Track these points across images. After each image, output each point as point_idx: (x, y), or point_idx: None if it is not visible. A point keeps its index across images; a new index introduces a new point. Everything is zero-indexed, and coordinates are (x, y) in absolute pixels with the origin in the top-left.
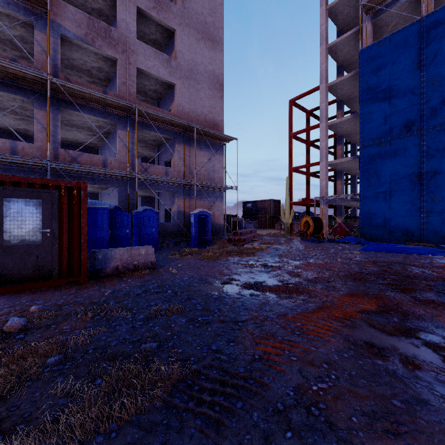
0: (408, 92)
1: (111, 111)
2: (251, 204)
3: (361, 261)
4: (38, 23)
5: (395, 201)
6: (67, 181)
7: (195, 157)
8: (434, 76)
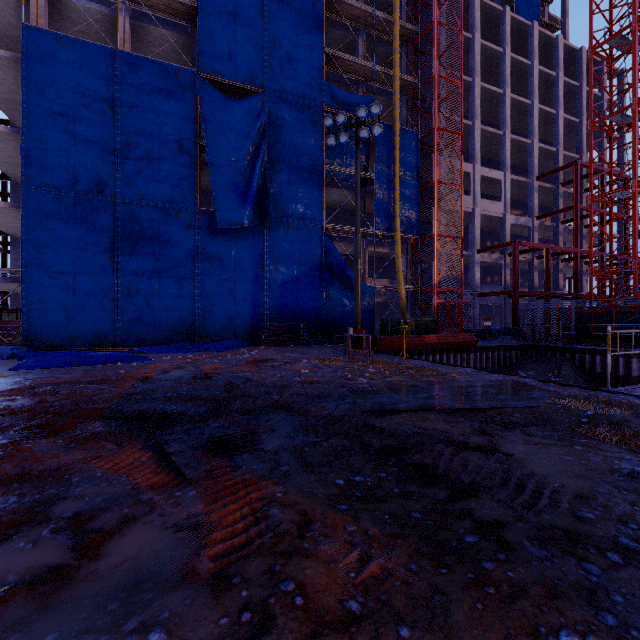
0: (100, 138)
1: None
2: None
3: (3, 392)
4: None
5: (82, 289)
6: None
7: None
8: (130, 135)
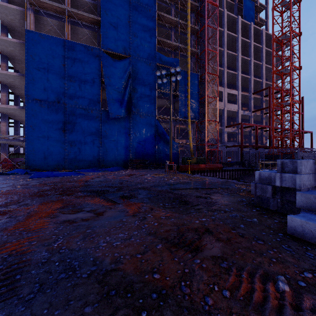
0: (59, 78)
1: None
2: None
3: (36, 185)
4: None
5: (51, 144)
6: None
7: None
8: (72, 77)
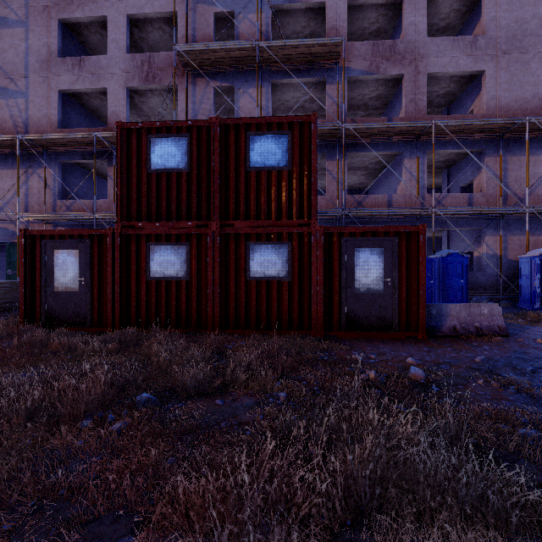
0: None
1: (396, 140)
2: None
3: None
4: (329, 78)
5: None
6: (406, 226)
7: (526, 169)
8: None
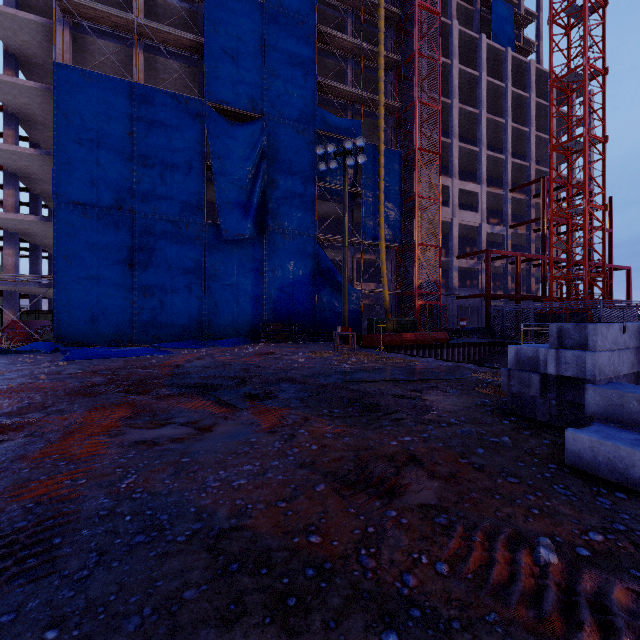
0: (120, 160)
1: None
2: None
3: (76, 374)
4: None
5: (105, 293)
6: None
7: None
8: (146, 157)
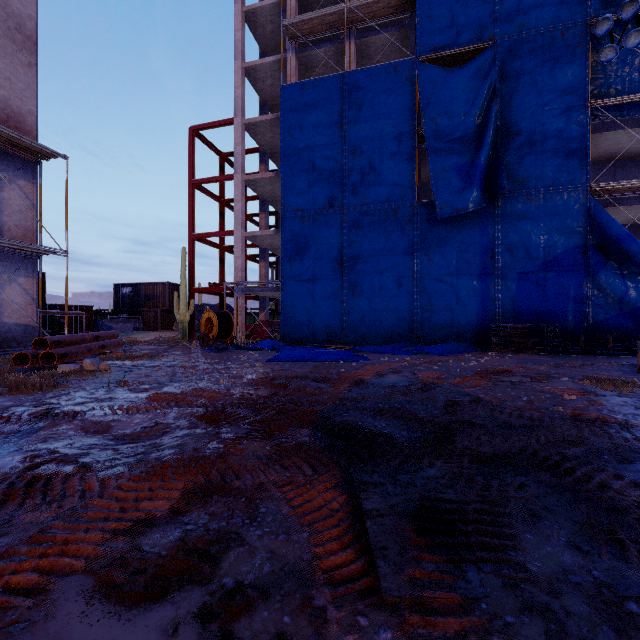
0: (332, 158)
1: None
2: (130, 289)
3: (255, 380)
4: None
5: (319, 294)
6: None
7: None
8: (355, 147)
